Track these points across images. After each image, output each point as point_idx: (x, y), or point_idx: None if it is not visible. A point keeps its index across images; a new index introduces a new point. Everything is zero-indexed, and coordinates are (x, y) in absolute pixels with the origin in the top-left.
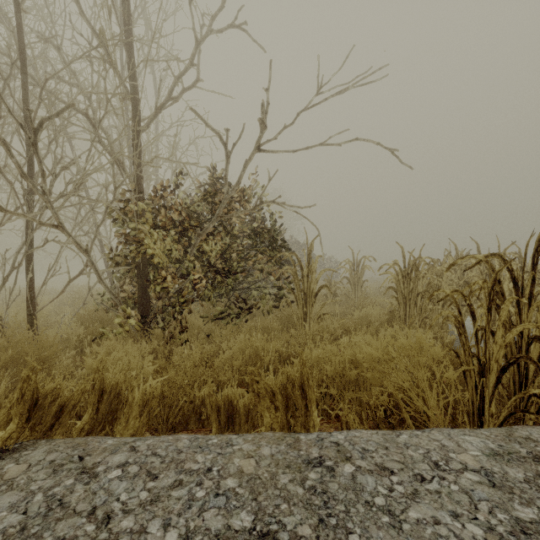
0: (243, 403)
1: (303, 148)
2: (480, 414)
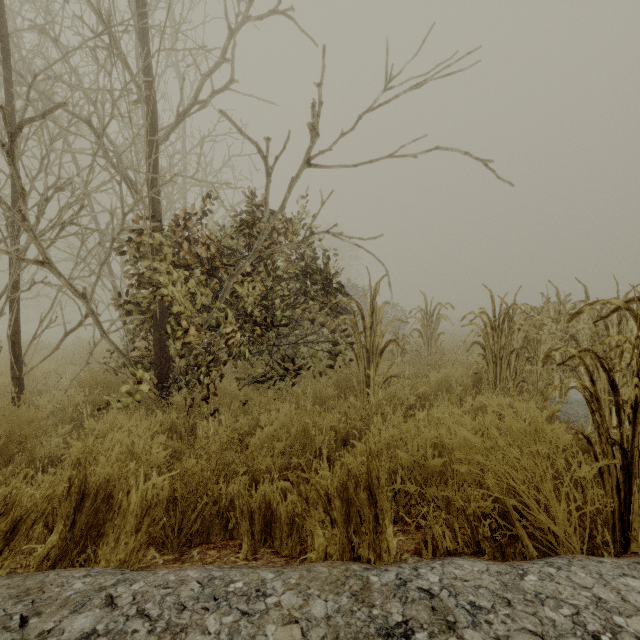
0: (286, 508)
1: (366, 162)
2: (625, 527)
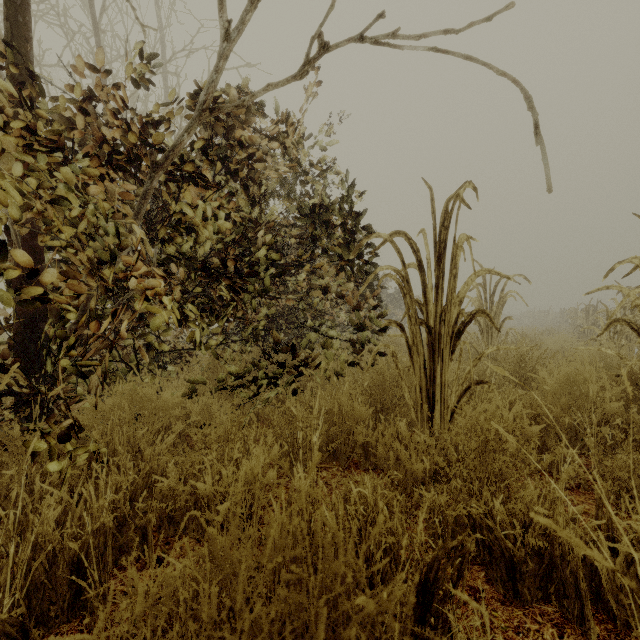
0: None
1: None
2: None
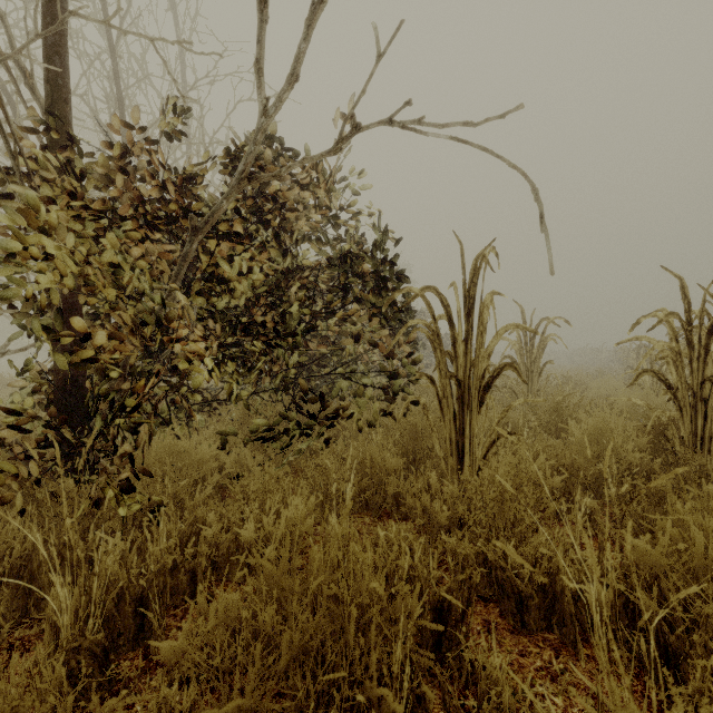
0: None
1: None
2: None
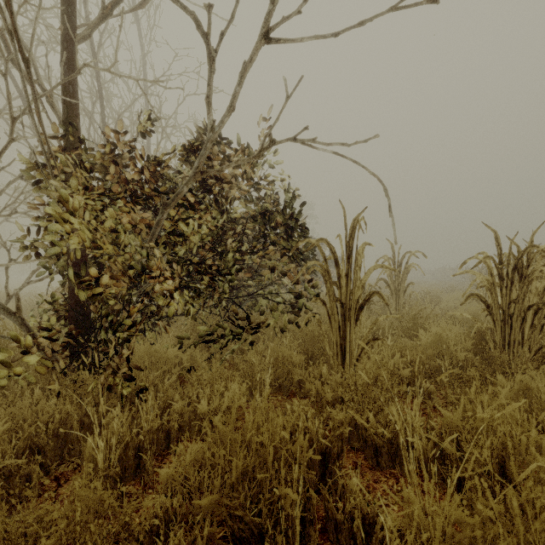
0: None
1: (353, 25)
2: None
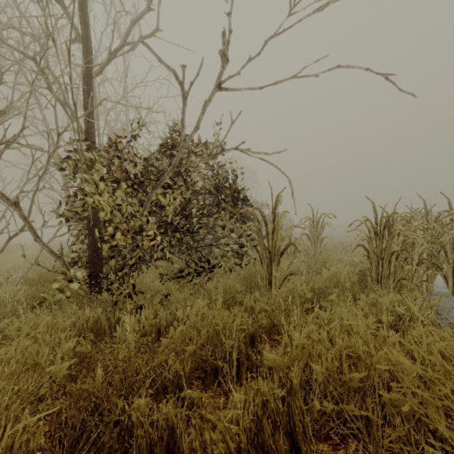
0: (189, 445)
1: (271, 84)
2: None
